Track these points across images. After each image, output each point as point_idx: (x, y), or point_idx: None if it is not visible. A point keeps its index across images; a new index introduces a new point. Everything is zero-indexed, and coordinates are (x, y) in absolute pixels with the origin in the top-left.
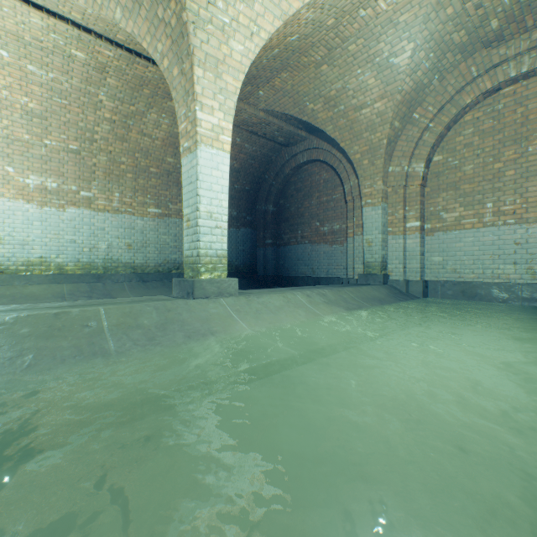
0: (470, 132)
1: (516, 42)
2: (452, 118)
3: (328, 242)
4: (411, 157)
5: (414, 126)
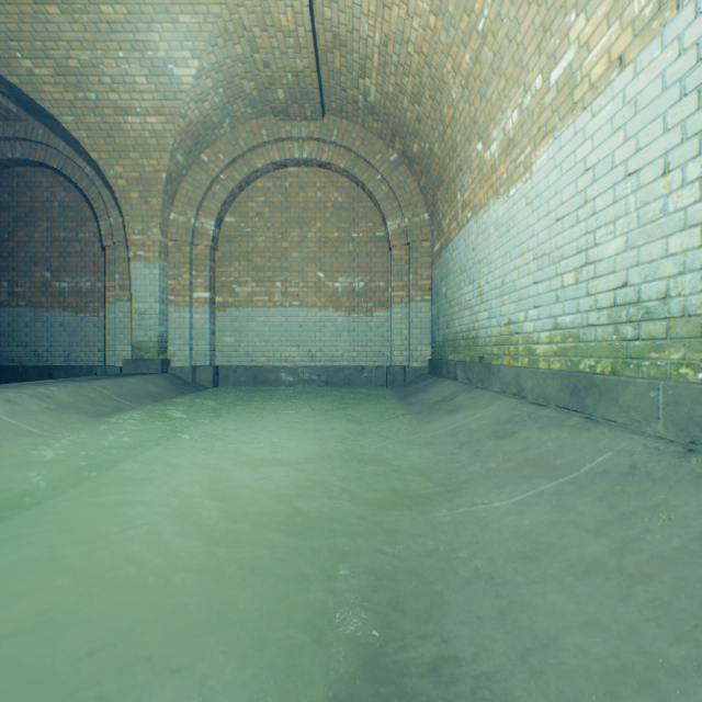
0: (262, 200)
1: (300, 125)
2: (245, 178)
3: (71, 308)
4: (200, 208)
5: (203, 170)
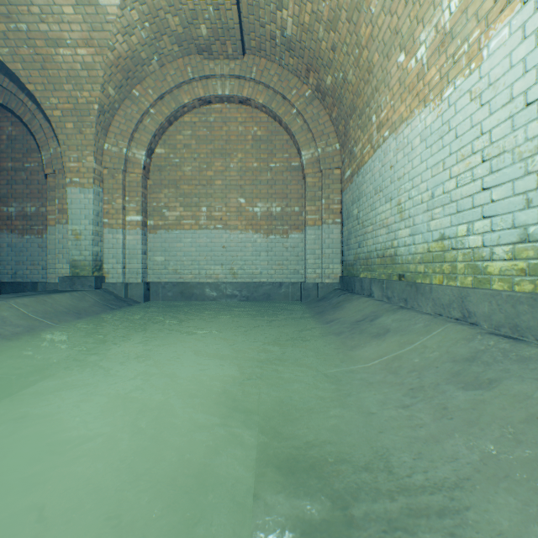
0: (189, 134)
1: (222, 63)
2: (173, 113)
3: (17, 230)
4: (132, 139)
5: (134, 104)
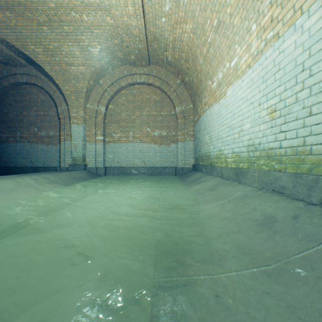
0: (124, 99)
1: (140, 68)
2: (117, 90)
3: (45, 143)
4: (99, 102)
5: (100, 87)
